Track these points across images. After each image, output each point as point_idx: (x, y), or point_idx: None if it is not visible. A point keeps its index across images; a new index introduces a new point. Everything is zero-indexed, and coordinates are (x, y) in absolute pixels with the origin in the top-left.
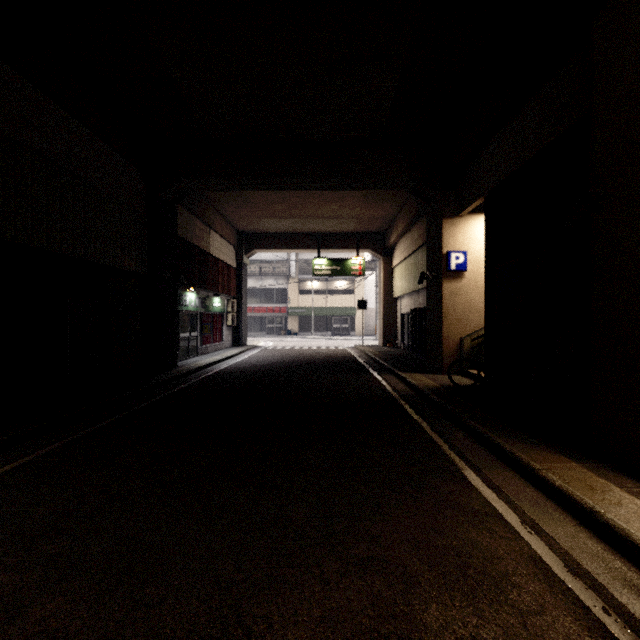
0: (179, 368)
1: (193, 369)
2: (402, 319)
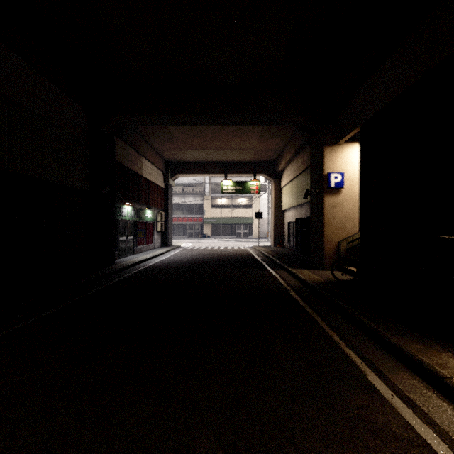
0: (116, 265)
1: (127, 265)
2: (288, 226)
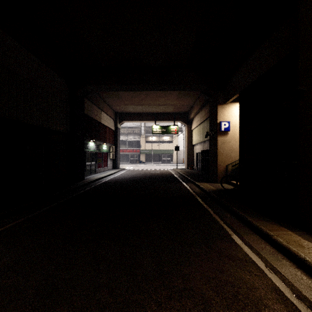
0: (85, 180)
1: (92, 180)
2: (196, 155)
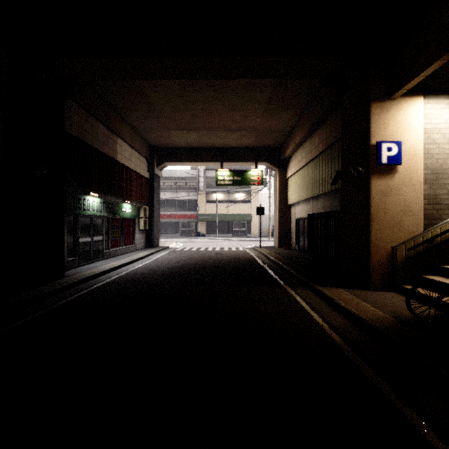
0: (64, 278)
1: (77, 281)
2: (296, 223)
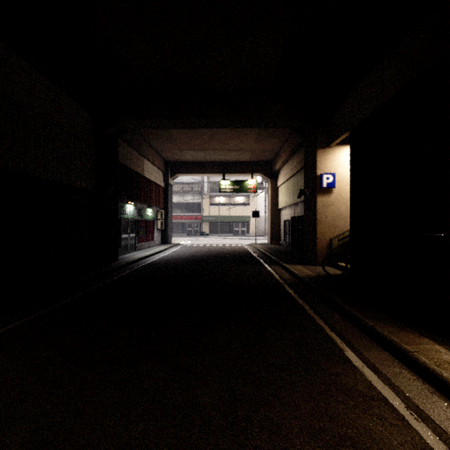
0: (120, 261)
1: (130, 261)
2: (284, 224)
